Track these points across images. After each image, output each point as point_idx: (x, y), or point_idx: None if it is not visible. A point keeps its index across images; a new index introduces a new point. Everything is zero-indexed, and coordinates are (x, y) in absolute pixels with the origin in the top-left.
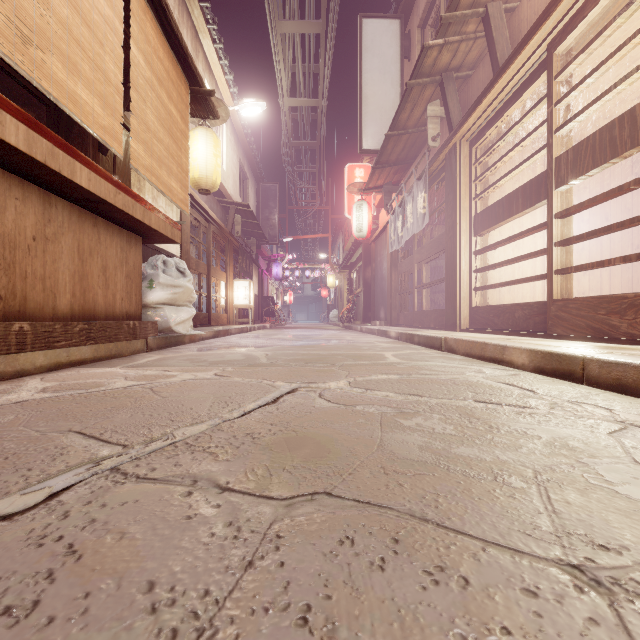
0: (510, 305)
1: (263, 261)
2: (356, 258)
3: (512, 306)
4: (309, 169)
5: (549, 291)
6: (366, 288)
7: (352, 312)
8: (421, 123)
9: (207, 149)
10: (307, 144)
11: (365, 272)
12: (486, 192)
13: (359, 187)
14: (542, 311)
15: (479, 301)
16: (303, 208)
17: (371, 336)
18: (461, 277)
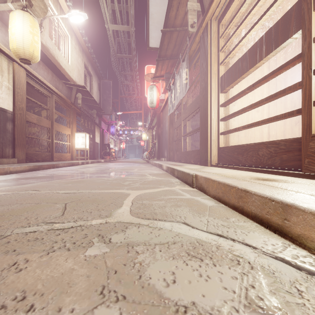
0: (254, 144)
1: (105, 125)
2: (155, 123)
3: (256, 145)
4: (129, 73)
5: (306, 125)
6: (159, 139)
7: (151, 153)
8: (185, 23)
9: (24, 27)
10: (126, 56)
11: (158, 130)
12: (231, 54)
13: (151, 77)
14: (291, 148)
15: (224, 143)
16: (128, 96)
17: (153, 168)
18: (211, 124)
